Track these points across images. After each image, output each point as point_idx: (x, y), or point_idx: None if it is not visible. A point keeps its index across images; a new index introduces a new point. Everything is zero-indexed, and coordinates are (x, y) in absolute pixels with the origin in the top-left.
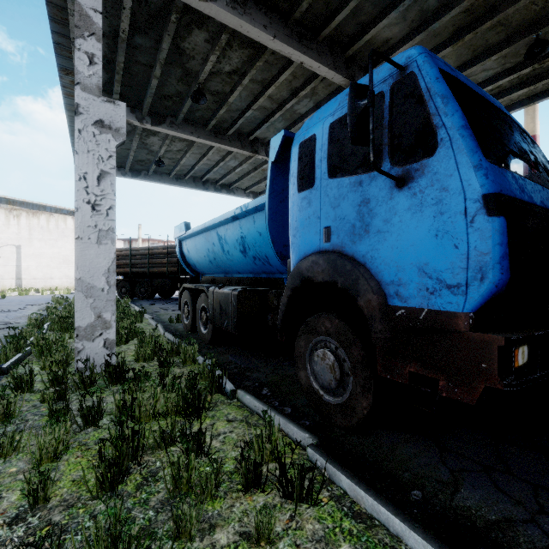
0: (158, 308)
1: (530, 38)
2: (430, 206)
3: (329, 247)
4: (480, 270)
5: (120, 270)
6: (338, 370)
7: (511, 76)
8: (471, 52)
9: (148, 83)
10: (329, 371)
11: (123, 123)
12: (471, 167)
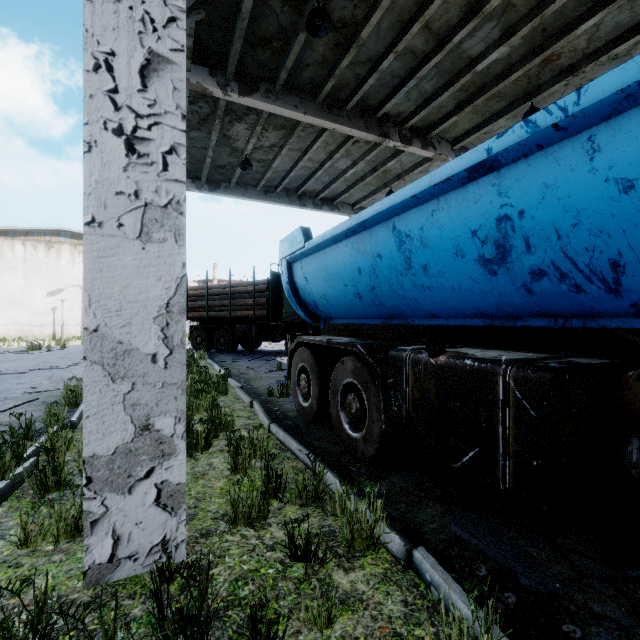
0: (244, 367)
1: None
2: None
3: None
4: None
5: (194, 314)
6: None
7: None
8: None
9: (237, 13)
10: None
11: None
12: None
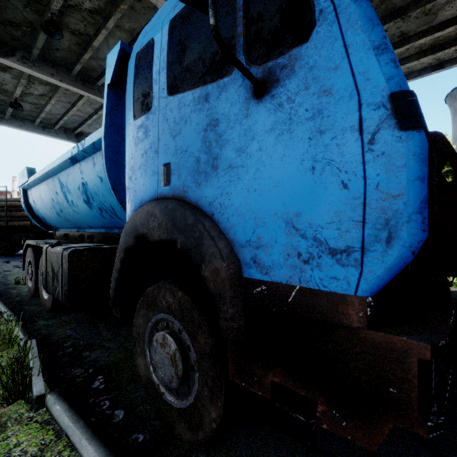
0: (12, 266)
1: None
2: (303, 121)
3: (169, 192)
4: (387, 225)
5: None
6: (180, 363)
7: None
8: None
9: None
10: (170, 364)
11: None
12: (370, 49)
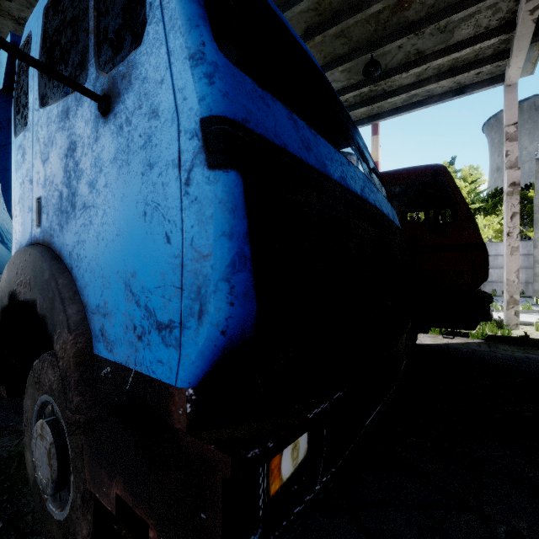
0: None
1: (367, 57)
2: (137, 151)
3: (40, 235)
4: (199, 294)
5: None
6: (55, 462)
7: (355, 92)
8: (322, 58)
9: None
10: (47, 462)
11: None
12: (187, 58)
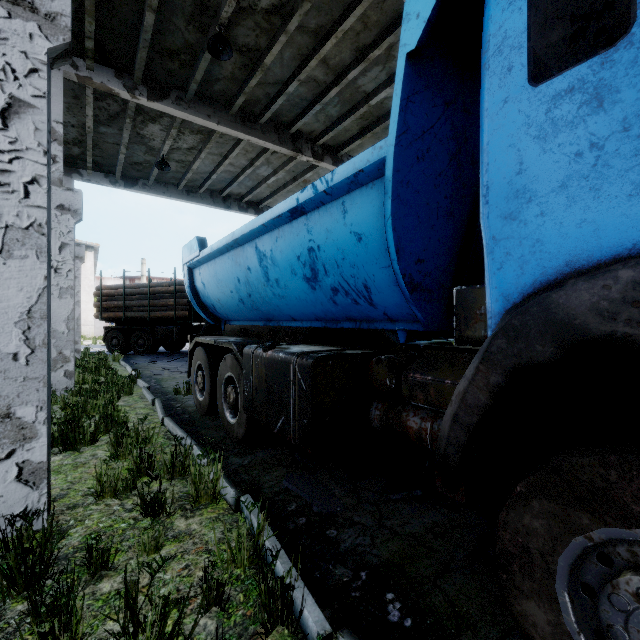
0: (160, 368)
1: None
2: None
3: None
4: None
5: (110, 315)
6: None
7: None
8: None
9: (141, 24)
10: None
11: (64, 4)
12: None
